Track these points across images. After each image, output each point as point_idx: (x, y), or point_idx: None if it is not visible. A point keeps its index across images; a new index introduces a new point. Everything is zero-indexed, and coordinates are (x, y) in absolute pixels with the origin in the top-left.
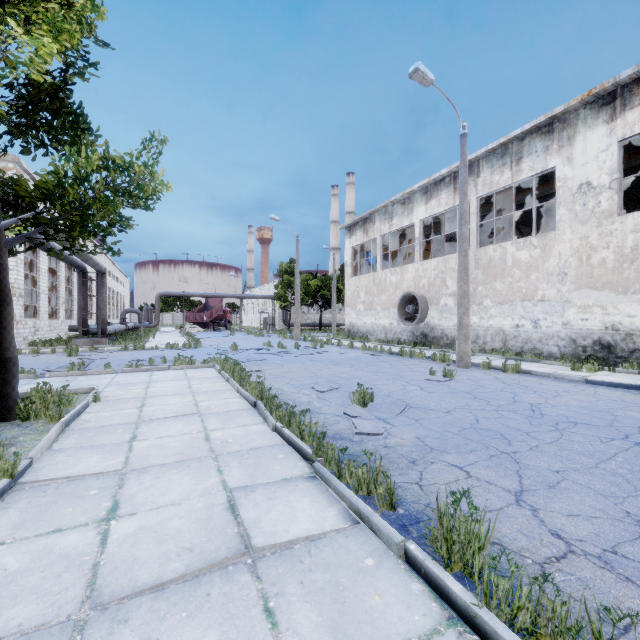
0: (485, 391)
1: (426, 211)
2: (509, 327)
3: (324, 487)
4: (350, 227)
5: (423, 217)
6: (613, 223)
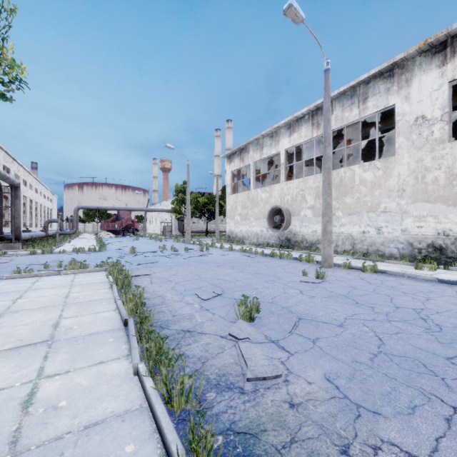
0: (361, 294)
1: (289, 142)
2: (357, 233)
3: None
4: (230, 156)
5: (287, 147)
6: (444, 148)
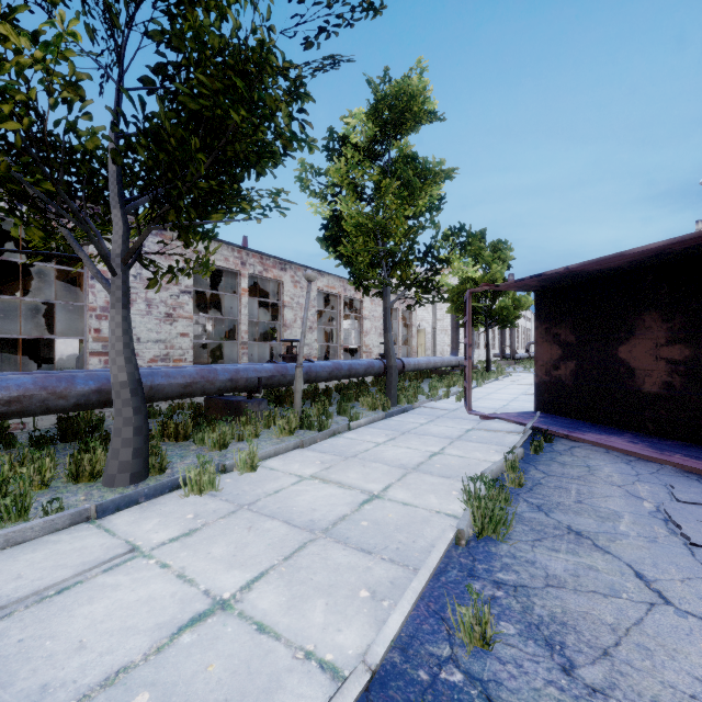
0: None
1: None
2: None
3: None
4: None
5: None
6: None
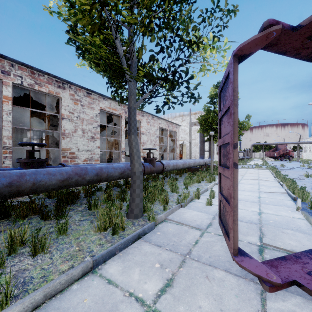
0: None
1: None
2: None
3: (275, 180)
4: None
5: None
6: None
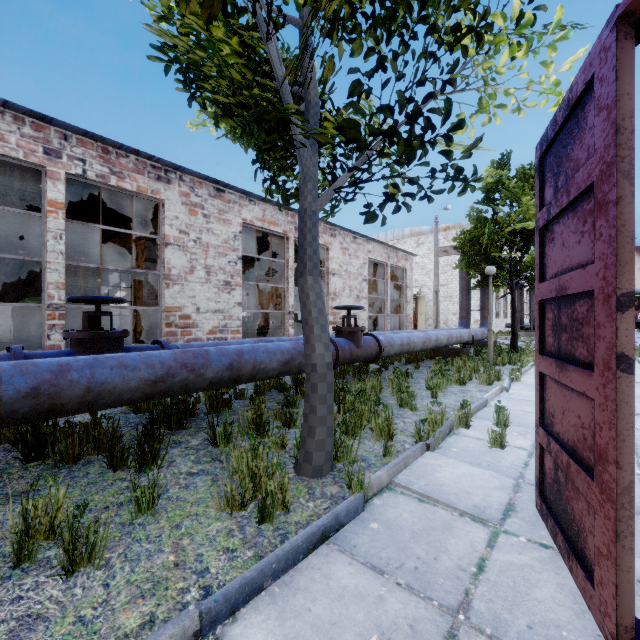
0: None
1: None
2: None
3: None
4: None
5: None
6: None
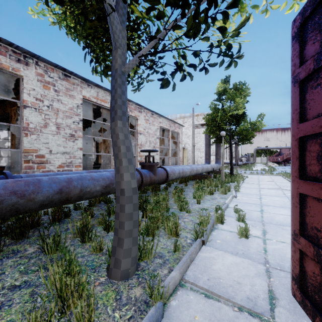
0: None
1: None
2: None
3: None
4: None
5: None
6: None
